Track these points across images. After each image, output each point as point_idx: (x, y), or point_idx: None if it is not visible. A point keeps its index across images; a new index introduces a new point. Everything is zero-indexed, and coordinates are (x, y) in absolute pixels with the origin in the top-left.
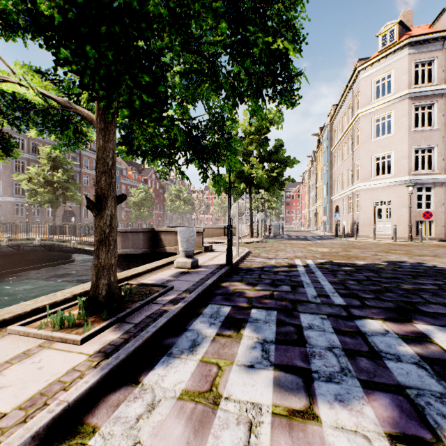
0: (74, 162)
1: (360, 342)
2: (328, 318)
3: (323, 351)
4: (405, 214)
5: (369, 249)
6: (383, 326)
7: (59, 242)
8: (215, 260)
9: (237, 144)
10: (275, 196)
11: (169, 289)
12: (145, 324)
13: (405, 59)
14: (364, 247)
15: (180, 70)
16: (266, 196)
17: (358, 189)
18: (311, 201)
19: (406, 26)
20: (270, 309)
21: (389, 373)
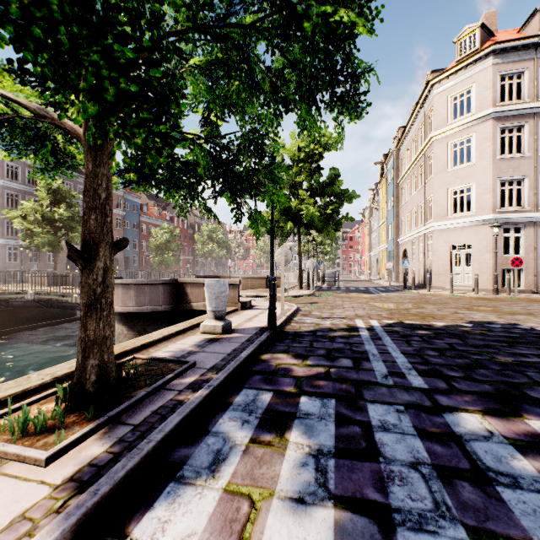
0: (81, 196)
1: (456, 453)
2: (406, 411)
3: (404, 470)
4: (489, 260)
5: (447, 304)
6: (484, 424)
7: (58, 296)
8: (254, 322)
9: (281, 172)
10: (329, 237)
11: (190, 367)
12: (148, 426)
13: (489, 70)
14: (440, 302)
15: (199, 64)
16: (318, 238)
17: (431, 230)
18: (372, 244)
19: (490, 31)
20: (325, 395)
21: (508, 511)
